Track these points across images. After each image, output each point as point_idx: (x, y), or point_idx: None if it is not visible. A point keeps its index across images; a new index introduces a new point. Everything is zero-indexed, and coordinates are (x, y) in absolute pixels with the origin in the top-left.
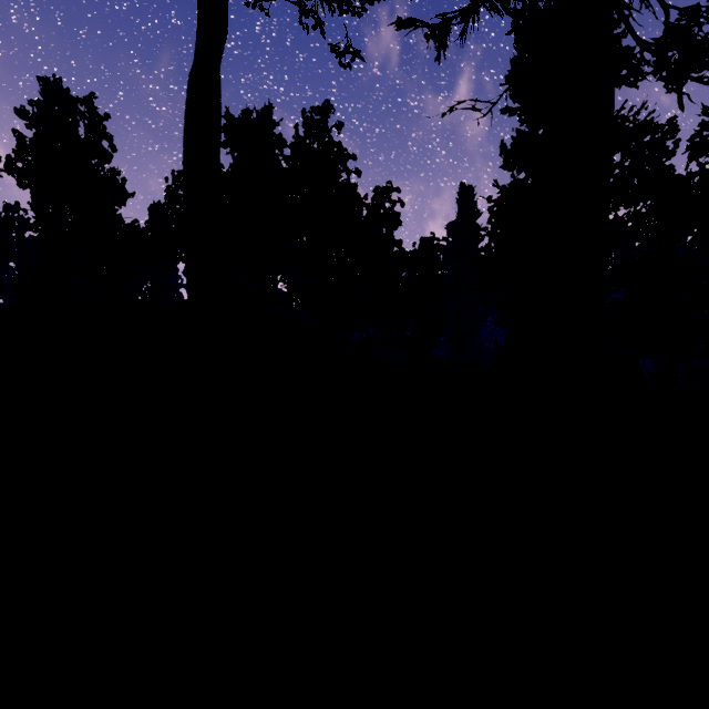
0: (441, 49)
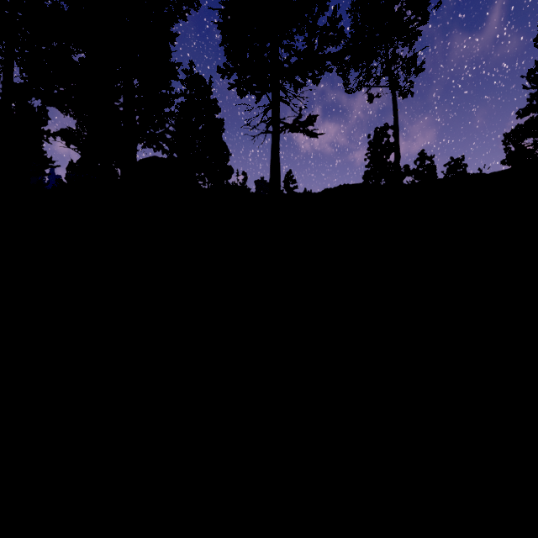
0: None
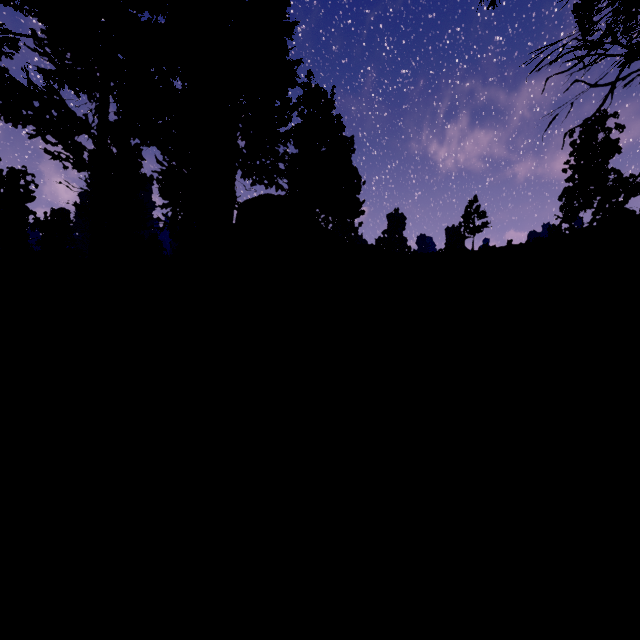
0: (66, 167)
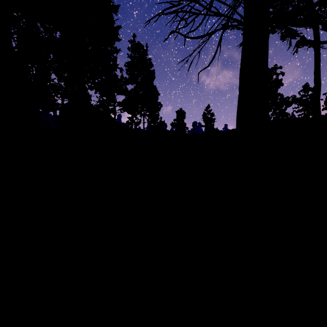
0: None
